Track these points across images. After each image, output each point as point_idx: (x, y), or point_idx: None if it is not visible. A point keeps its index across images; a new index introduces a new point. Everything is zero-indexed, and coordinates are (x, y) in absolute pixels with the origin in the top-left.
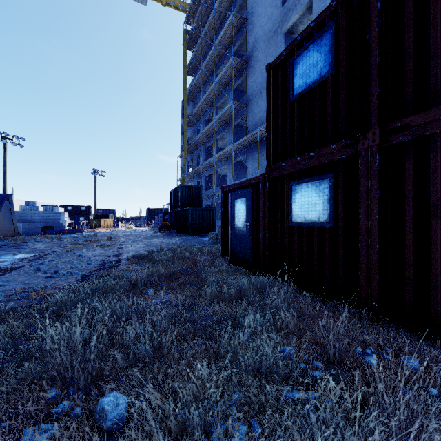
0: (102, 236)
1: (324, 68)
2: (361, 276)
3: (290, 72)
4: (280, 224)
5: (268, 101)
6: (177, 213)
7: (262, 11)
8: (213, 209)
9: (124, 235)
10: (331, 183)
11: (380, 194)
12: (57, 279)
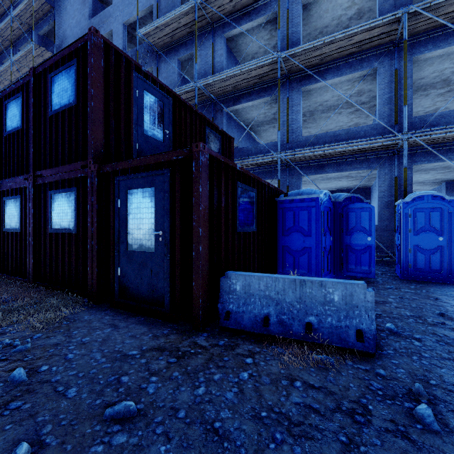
0: None
1: (19, 121)
2: (28, 262)
3: (4, 112)
4: None
5: None
6: None
7: (71, 11)
8: None
9: None
10: (20, 202)
11: (34, 212)
12: None
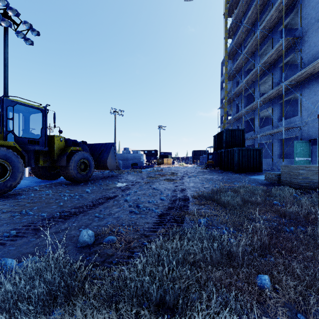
0: (165, 171)
1: None
2: None
3: None
4: None
5: None
6: (221, 153)
7: None
8: (260, 148)
9: (180, 170)
10: None
11: None
12: (138, 216)
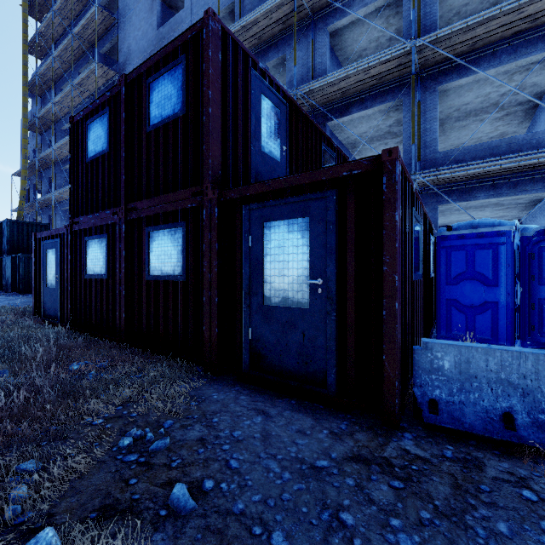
0: None
1: (105, 144)
2: (118, 316)
3: (86, 134)
4: (79, 276)
5: (72, 153)
6: (2, 261)
7: (137, 22)
8: None
9: None
10: (106, 242)
11: (126, 254)
12: None
